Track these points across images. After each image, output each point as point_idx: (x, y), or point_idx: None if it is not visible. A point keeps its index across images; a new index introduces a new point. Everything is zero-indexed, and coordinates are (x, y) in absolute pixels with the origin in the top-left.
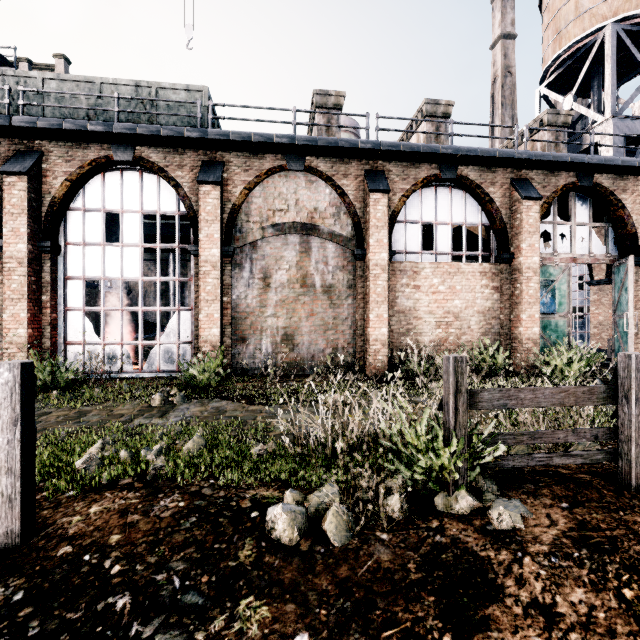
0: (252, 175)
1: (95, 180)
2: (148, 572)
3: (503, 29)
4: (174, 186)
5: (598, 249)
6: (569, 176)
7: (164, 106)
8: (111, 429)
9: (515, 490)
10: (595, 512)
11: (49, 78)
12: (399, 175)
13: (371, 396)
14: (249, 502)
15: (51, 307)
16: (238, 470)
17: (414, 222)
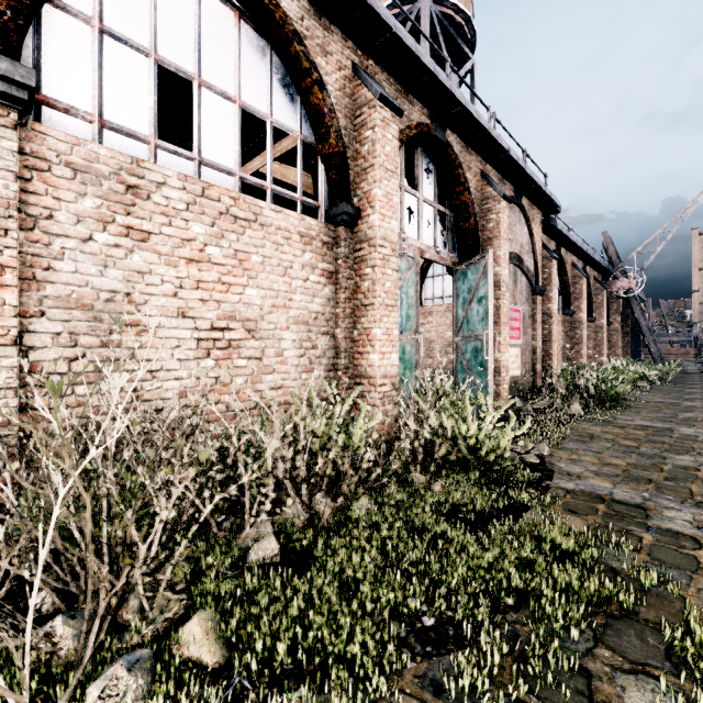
0: None
1: None
2: None
3: None
4: None
5: (442, 244)
6: (423, 113)
7: None
8: None
9: None
10: None
11: None
12: None
13: None
14: None
15: None
16: None
17: (132, 44)
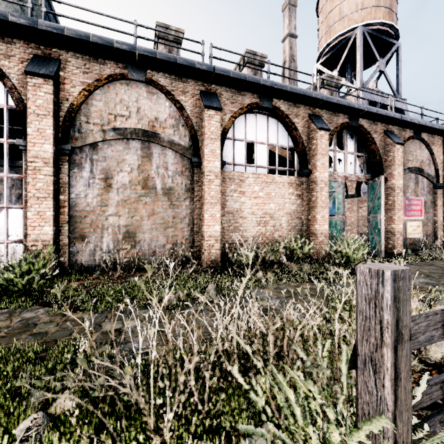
0: (92, 78)
1: None
2: None
3: (290, 30)
4: None
5: (360, 171)
6: (345, 117)
7: None
8: None
9: None
10: None
11: None
12: (229, 99)
13: (208, 290)
14: None
15: None
16: None
17: (240, 140)
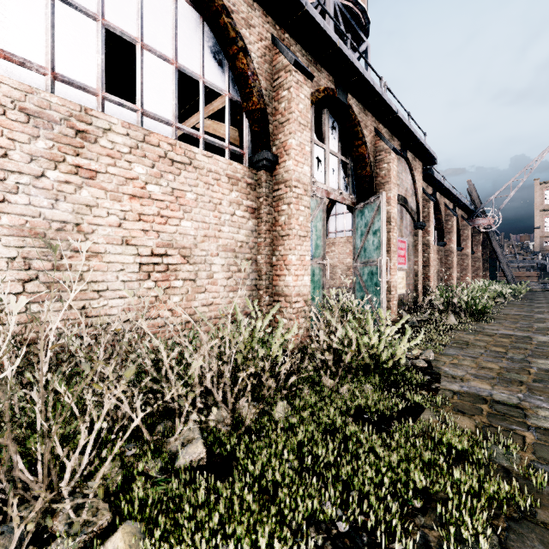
0: None
1: None
2: None
3: None
4: None
5: (344, 187)
6: (329, 80)
7: None
8: None
9: None
10: None
11: None
12: None
13: None
14: None
15: None
16: None
17: (81, 9)
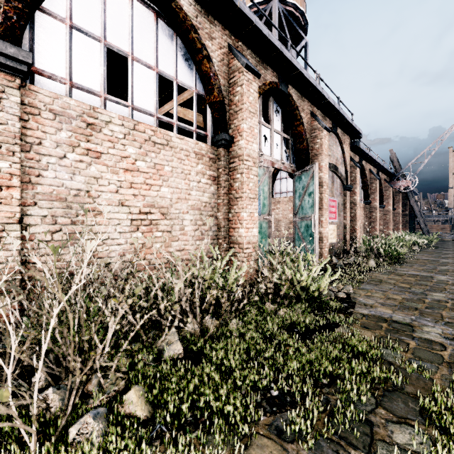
0: None
1: None
2: None
3: None
4: None
5: (286, 158)
6: (274, 75)
7: None
8: None
9: None
10: None
11: None
12: None
13: None
14: None
15: None
16: None
17: (90, 34)
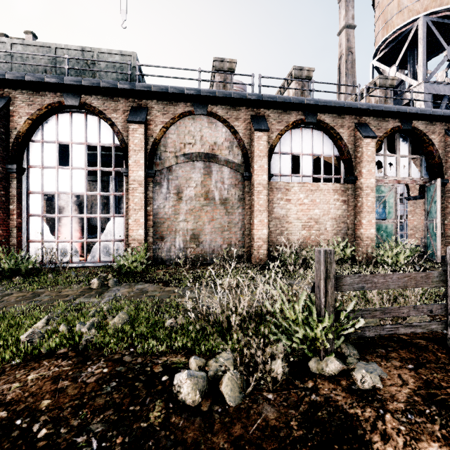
0: (168, 117)
1: (51, 119)
2: (70, 435)
3: (346, 21)
4: (110, 125)
5: (415, 174)
6: (395, 122)
7: (103, 66)
8: (57, 307)
9: (371, 354)
10: (435, 372)
11: (16, 43)
12: (275, 119)
13: (256, 279)
14: (161, 367)
15: (17, 214)
16: (153, 340)
17: (286, 153)
